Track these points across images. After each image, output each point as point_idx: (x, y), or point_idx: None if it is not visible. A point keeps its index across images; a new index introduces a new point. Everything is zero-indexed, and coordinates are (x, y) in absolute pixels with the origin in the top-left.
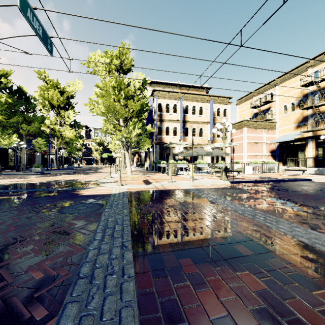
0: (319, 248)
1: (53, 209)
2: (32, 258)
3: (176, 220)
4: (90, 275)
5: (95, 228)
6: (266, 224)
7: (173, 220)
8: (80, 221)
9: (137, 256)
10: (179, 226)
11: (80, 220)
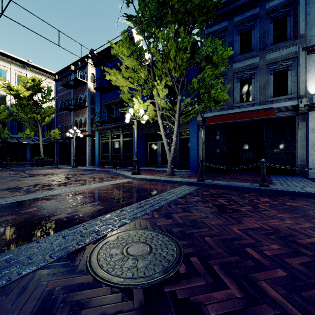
0: (113, 183)
1: (196, 278)
2: (201, 202)
3: (111, 197)
4: (180, 193)
5: (161, 207)
6: (93, 187)
7: (111, 197)
8: (165, 217)
9: (161, 193)
10: (121, 195)
11: (164, 218)
